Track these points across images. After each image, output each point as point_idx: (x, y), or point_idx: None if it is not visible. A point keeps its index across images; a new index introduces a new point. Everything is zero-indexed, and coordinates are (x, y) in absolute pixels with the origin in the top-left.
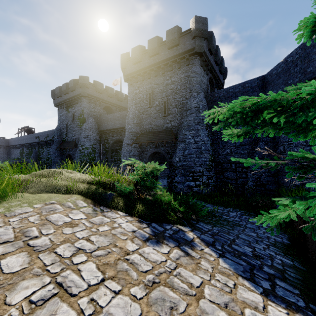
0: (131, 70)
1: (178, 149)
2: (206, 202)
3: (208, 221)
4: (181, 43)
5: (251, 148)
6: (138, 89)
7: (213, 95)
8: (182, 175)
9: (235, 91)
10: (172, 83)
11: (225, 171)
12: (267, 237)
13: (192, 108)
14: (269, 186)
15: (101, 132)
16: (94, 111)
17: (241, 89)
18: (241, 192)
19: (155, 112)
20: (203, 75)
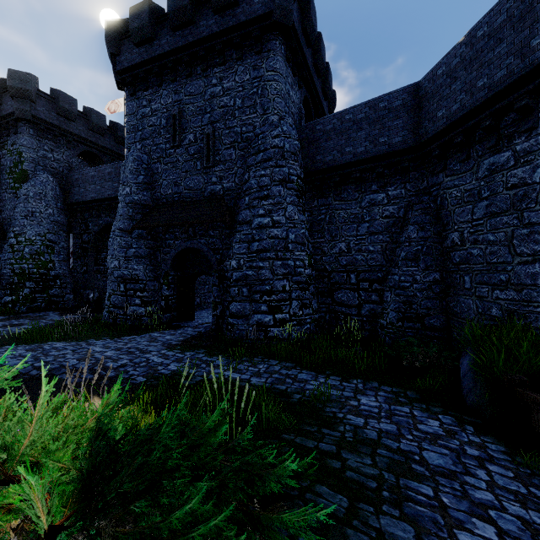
0: (131, 59)
1: (238, 241)
2: (299, 365)
3: (317, 531)
4: (243, 1)
5: (389, 240)
6: (147, 106)
7: (312, 128)
8: (246, 300)
9: (358, 118)
10: (223, 93)
11: (336, 289)
12: (534, 537)
13: (267, 149)
14: (431, 321)
15: (73, 206)
16: (52, 158)
17: (369, 114)
18: (368, 333)
19: (186, 159)
20: (292, 84)
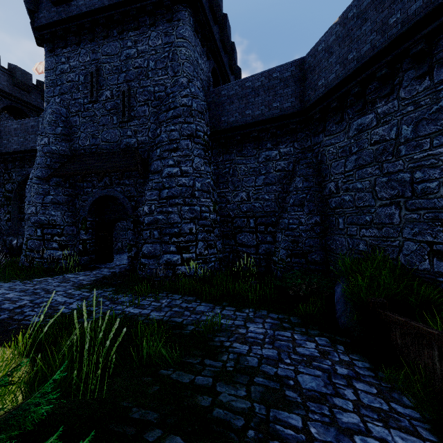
0: (50, 17)
1: (149, 189)
2: (200, 299)
3: None
4: None
5: (281, 190)
6: (66, 62)
7: (218, 93)
8: (157, 241)
9: (256, 86)
10: (138, 55)
11: (238, 232)
12: None
13: (177, 107)
14: (313, 256)
15: None
16: None
17: (265, 82)
18: (264, 269)
19: (103, 113)
20: (201, 53)
